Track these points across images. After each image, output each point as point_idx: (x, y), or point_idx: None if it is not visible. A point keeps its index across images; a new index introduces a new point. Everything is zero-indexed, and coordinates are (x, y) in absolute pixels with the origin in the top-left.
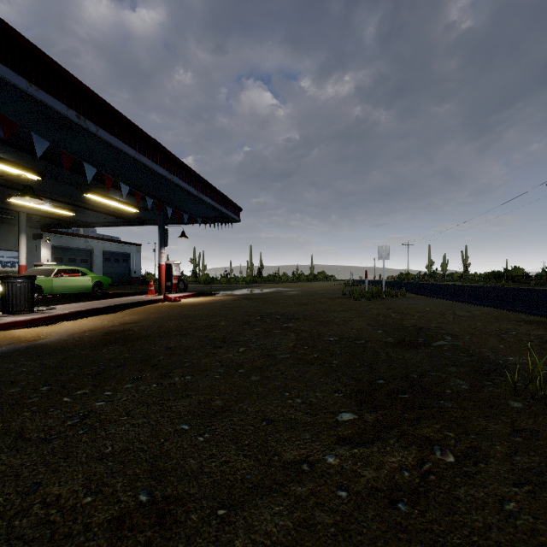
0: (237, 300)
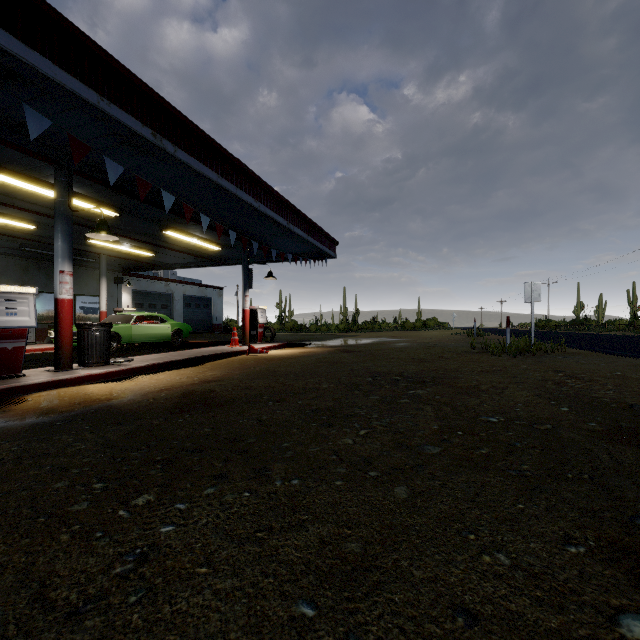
0: (334, 353)
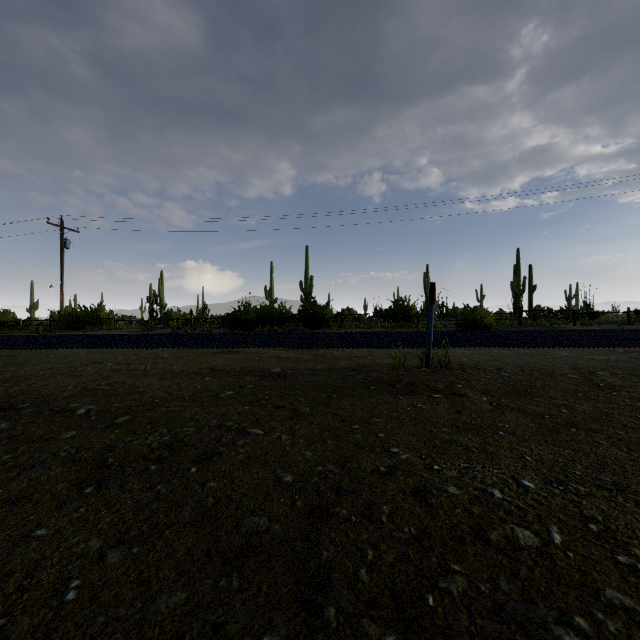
0: None
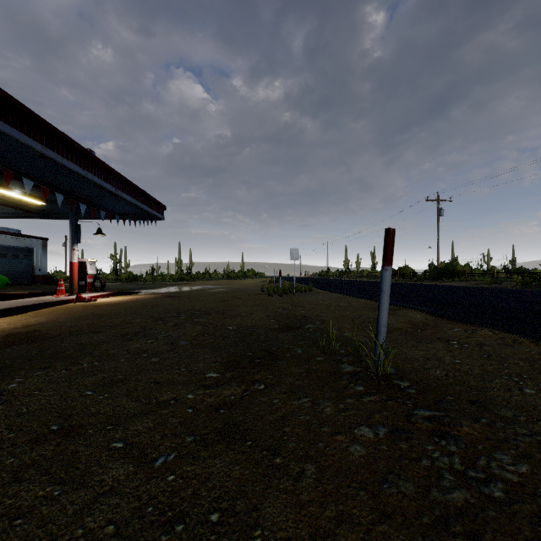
0: (158, 298)
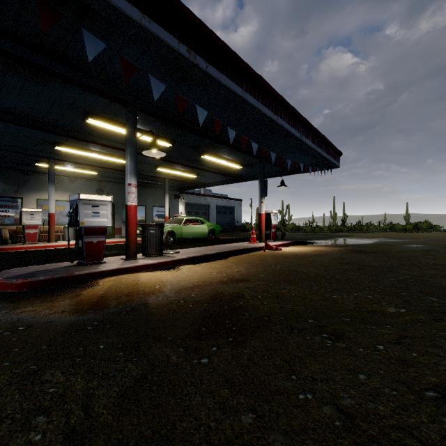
0: (347, 253)
